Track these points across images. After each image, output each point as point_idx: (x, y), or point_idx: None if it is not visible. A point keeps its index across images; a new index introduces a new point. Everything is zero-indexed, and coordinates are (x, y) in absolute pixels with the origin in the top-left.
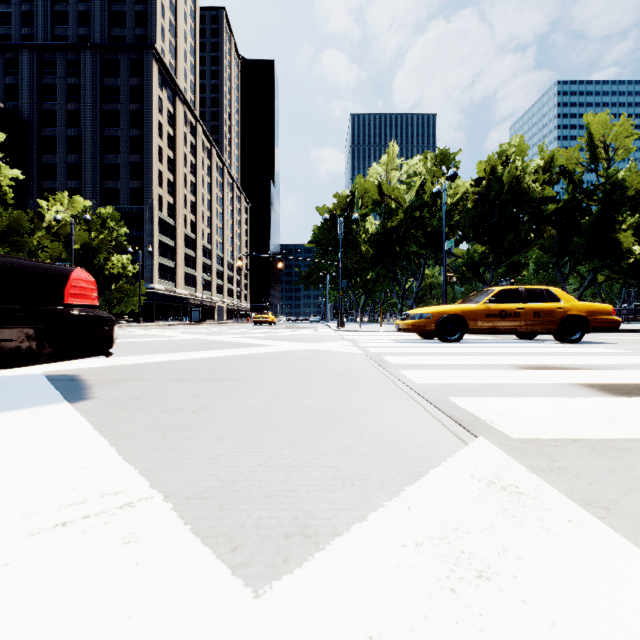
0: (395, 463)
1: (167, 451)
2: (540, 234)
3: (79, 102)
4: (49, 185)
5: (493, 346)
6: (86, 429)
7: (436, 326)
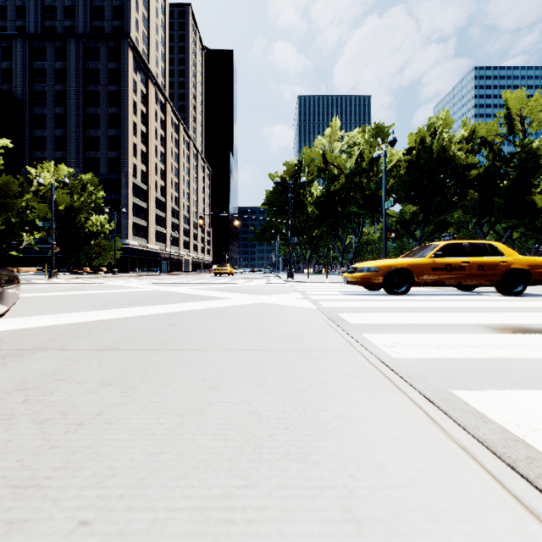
0: None
1: None
2: (463, 197)
3: (65, 84)
4: (39, 155)
5: (441, 299)
6: None
7: (384, 279)
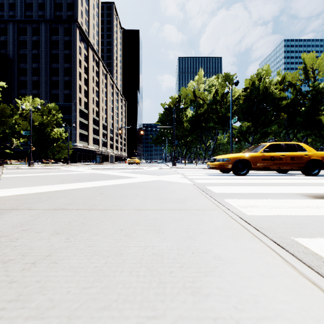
0: None
1: None
2: (278, 117)
3: (38, 49)
4: (23, 92)
5: (268, 178)
6: None
7: (232, 166)
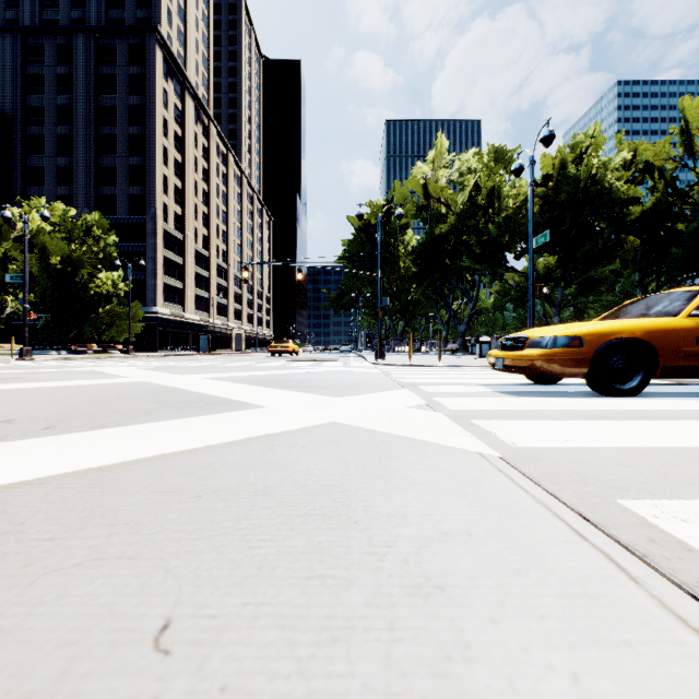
0: None
1: None
2: (618, 245)
3: (70, 95)
4: (35, 192)
5: None
6: None
7: (591, 362)
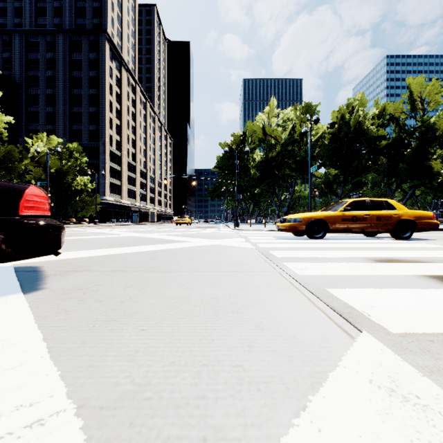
0: (294, 361)
1: (92, 346)
2: (375, 162)
3: (54, 70)
4: (33, 128)
5: (348, 242)
6: (28, 322)
7: (306, 227)
